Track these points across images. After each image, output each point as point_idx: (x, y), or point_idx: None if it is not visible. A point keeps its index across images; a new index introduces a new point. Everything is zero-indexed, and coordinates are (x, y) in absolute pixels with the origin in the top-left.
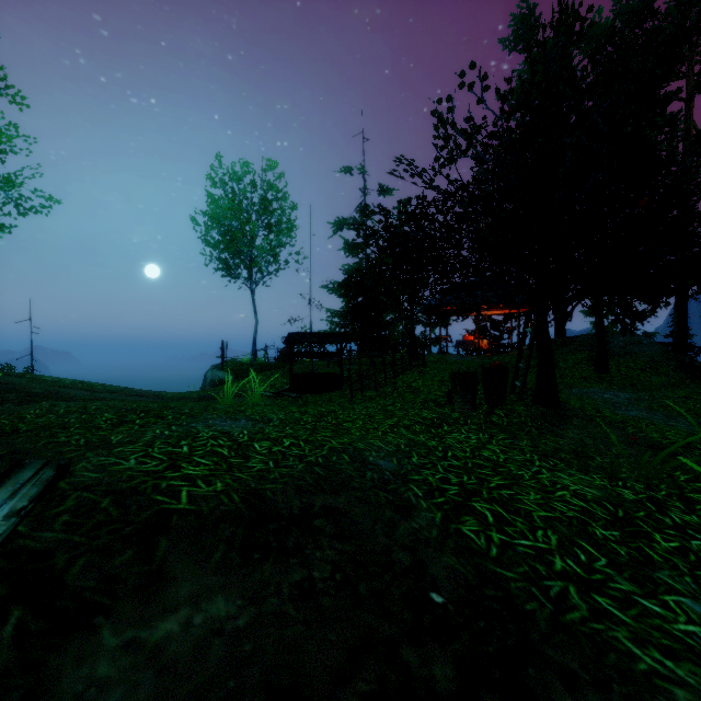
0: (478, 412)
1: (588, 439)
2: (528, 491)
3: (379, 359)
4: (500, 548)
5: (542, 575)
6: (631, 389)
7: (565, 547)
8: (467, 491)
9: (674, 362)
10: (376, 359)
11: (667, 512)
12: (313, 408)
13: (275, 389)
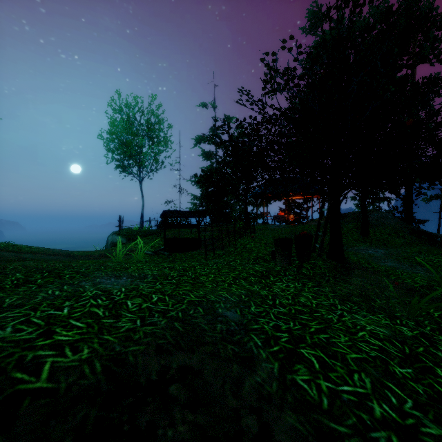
0: (292, 266)
1: (367, 285)
2: (338, 333)
3: (224, 228)
4: (329, 397)
5: (368, 426)
6: (384, 247)
7: (378, 390)
8: (294, 337)
9: (407, 229)
10: (222, 228)
11: (437, 346)
12: (179, 263)
13: (154, 249)
